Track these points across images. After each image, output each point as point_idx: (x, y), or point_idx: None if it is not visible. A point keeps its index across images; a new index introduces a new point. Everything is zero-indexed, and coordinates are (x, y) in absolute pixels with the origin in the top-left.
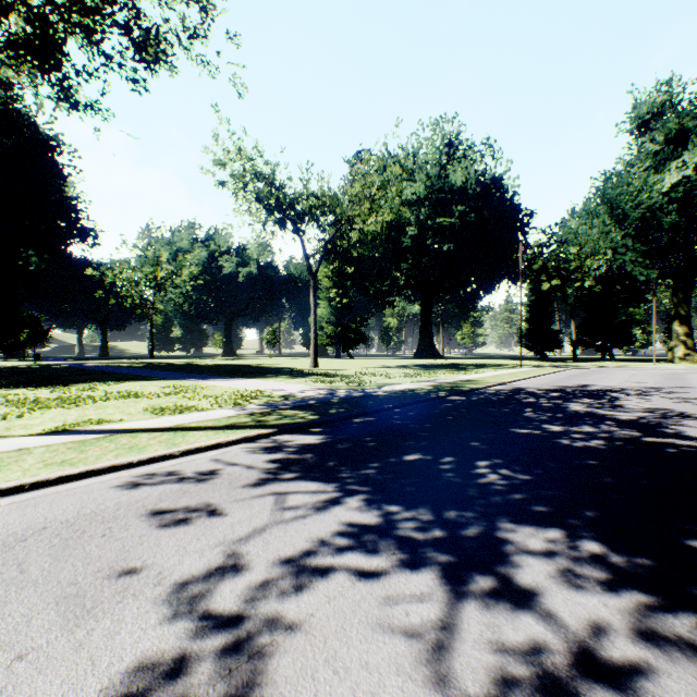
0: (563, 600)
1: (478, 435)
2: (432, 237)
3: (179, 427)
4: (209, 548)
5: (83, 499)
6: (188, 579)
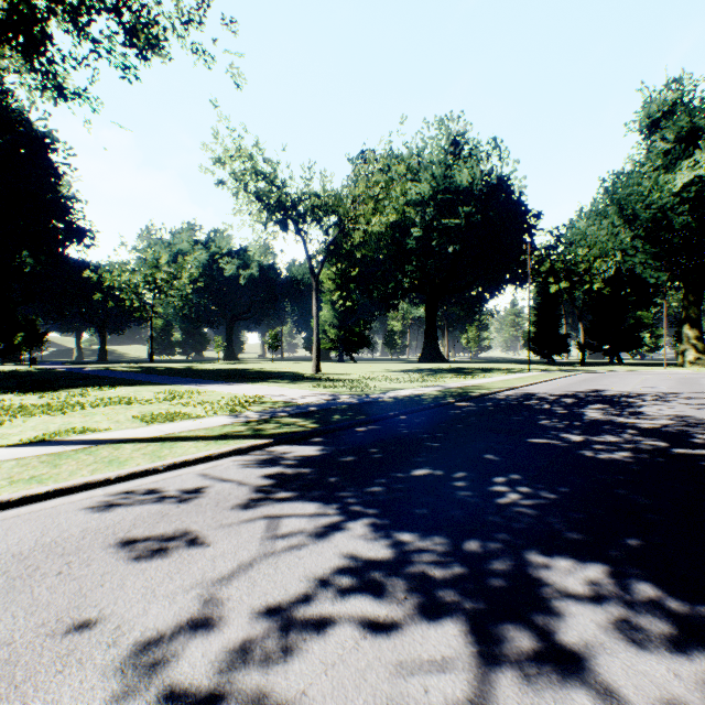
0: (623, 669)
1: (492, 445)
2: (438, 239)
3: (167, 437)
4: (183, 591)
5: (45, 524)
6: (152, 637)
